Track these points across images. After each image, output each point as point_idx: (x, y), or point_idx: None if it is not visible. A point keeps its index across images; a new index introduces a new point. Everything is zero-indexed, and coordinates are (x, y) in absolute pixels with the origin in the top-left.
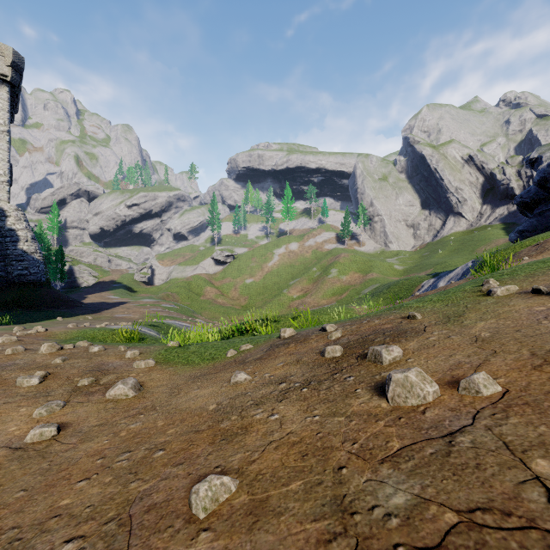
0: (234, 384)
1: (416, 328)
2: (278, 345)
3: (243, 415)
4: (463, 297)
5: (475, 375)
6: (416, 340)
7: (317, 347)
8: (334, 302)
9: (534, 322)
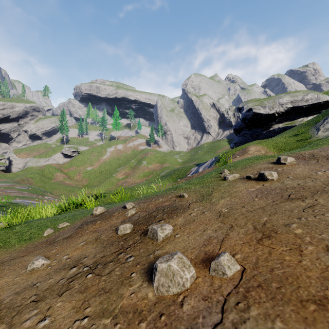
0: (30, 271)
1: (184, 205)
2: (88, 222)
3: (13, 322)
4: (211, 181)
5: (222, 258)
6: (183, 216)
7: (115, 224)
8: (144, 181)
9: (251, 200)
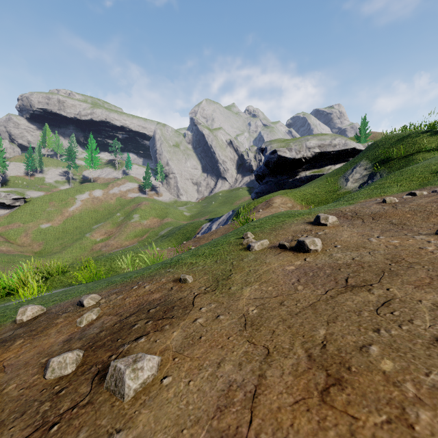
0: None
1: (185, 300)
2: None
3: None
4: (229, 251)
5: None
6: (182, 326)
7: (51, 348)
8: (136, 243)
9: (292, 288)
